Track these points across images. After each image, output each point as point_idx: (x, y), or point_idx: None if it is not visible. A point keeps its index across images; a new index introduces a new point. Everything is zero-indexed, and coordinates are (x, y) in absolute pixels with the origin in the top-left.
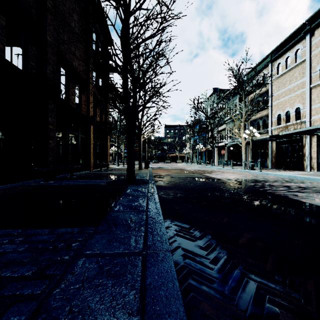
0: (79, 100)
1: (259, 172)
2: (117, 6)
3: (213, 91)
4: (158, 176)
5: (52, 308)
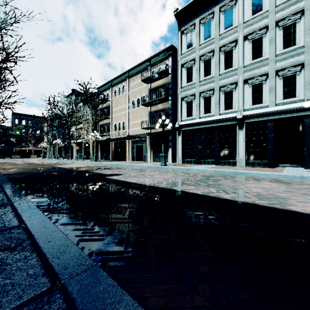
0: None
1: (98, 163)
2: None
3: (72, 91)
4: (2, 169)
5: None
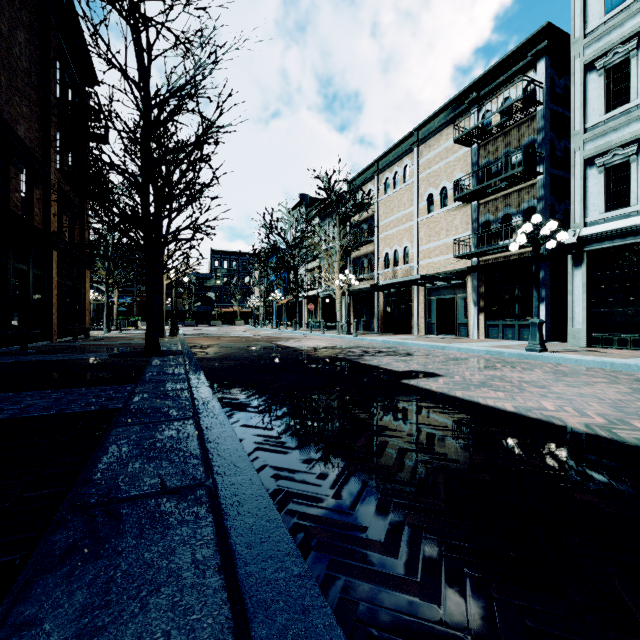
0: (28, 199)
1: (354, 338)
2: (141, 116)
3: (300, 199)
4: (197, 347)
5: (137, 403)
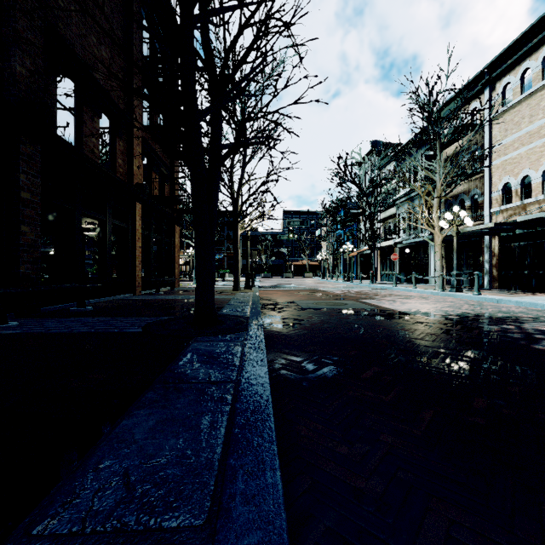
0: (111, 149)
1: (478, 297)
2: None
3: (372, 147)
4: (271, 306)
5: None
